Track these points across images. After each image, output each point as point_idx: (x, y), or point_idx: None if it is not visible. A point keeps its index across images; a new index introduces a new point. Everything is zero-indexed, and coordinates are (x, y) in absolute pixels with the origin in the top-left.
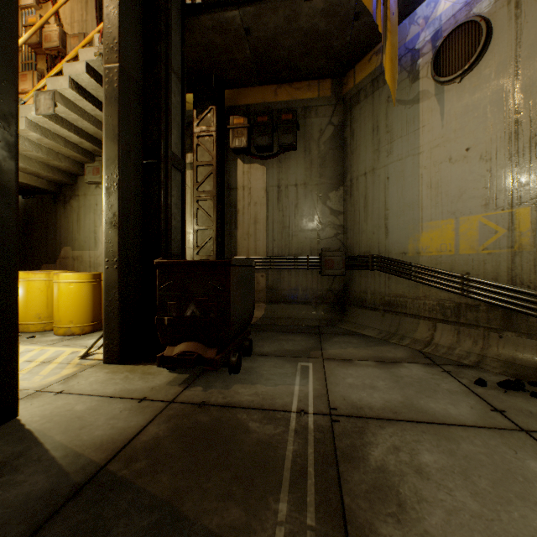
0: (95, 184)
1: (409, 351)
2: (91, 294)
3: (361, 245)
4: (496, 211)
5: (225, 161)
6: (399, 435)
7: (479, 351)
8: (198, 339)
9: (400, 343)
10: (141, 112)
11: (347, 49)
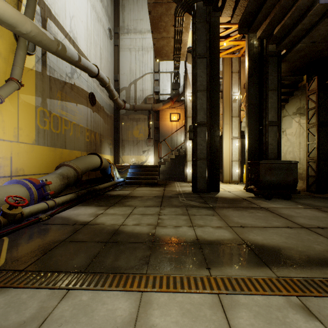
0: None
1: None
2: None
3: None
4: None
5: None
6: (265, 212)
7: None
8: (254, 185)
9: None
10: (258, 112)
11: None
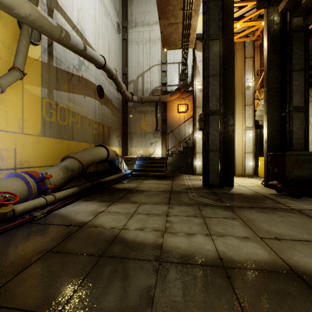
0: None
1: None
2: None
3: None
4: None
5: None
6: (300, 217)
7: None
8: (277, 180)
9: None
10: (279, 97)
11: None
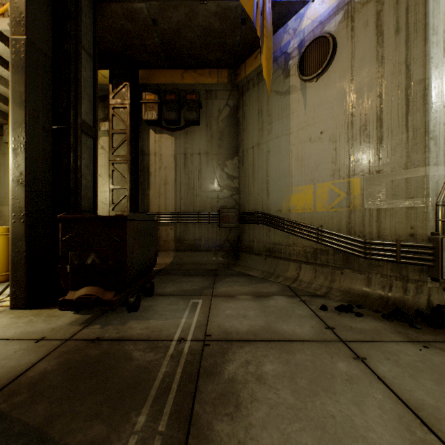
0: None
1: (280, 286)
2: (6, 246)
3: (250, 204)
4: (339, 180)
5: (139, 130)
6: (253, 352)
7: (328, 285)
8: (98, 283)
9: (276, 281)
10: (51, 82)
11: (238, 47)
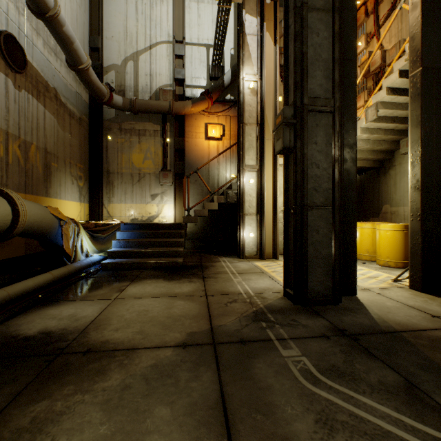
0: (407, 153)
1: None
2: (402, 240)
3: None
4: None
5: None
6: None
7: None
8: None
9: None
10: None
11: None
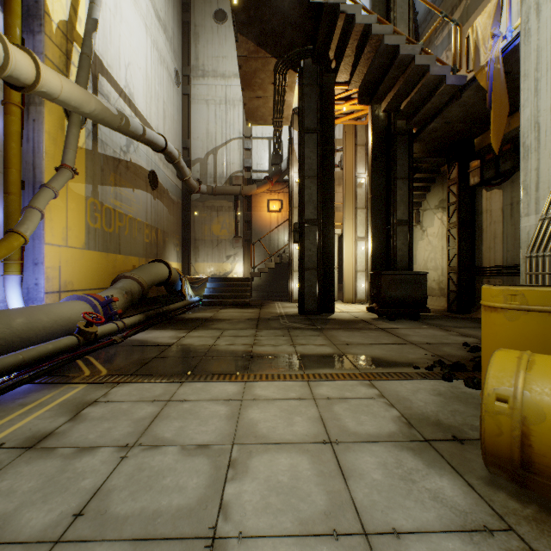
0: (414, 226)
1: None
2: None
3: None
4: None
5: (474, 194)
6: (379, 333)
7: None
8: (376, 302)
9: None
10: (384, 207)
11: None
